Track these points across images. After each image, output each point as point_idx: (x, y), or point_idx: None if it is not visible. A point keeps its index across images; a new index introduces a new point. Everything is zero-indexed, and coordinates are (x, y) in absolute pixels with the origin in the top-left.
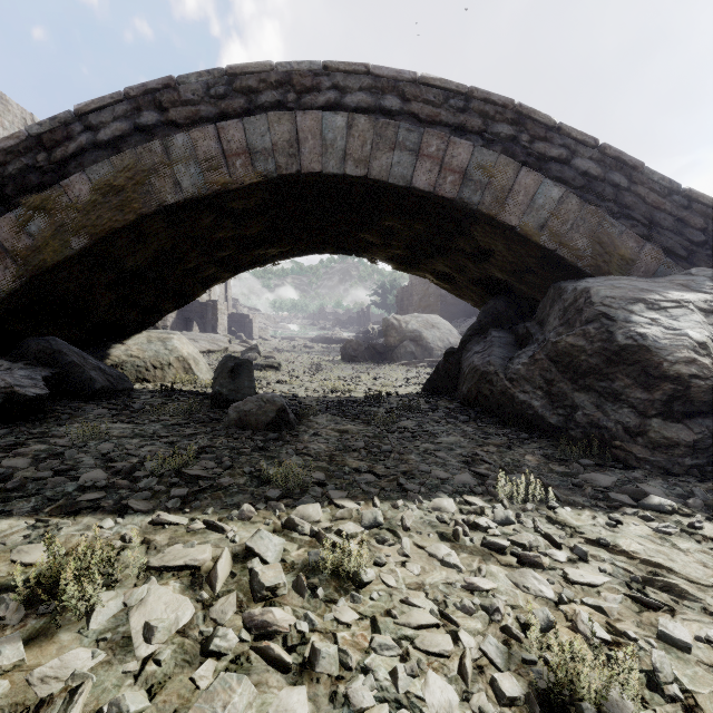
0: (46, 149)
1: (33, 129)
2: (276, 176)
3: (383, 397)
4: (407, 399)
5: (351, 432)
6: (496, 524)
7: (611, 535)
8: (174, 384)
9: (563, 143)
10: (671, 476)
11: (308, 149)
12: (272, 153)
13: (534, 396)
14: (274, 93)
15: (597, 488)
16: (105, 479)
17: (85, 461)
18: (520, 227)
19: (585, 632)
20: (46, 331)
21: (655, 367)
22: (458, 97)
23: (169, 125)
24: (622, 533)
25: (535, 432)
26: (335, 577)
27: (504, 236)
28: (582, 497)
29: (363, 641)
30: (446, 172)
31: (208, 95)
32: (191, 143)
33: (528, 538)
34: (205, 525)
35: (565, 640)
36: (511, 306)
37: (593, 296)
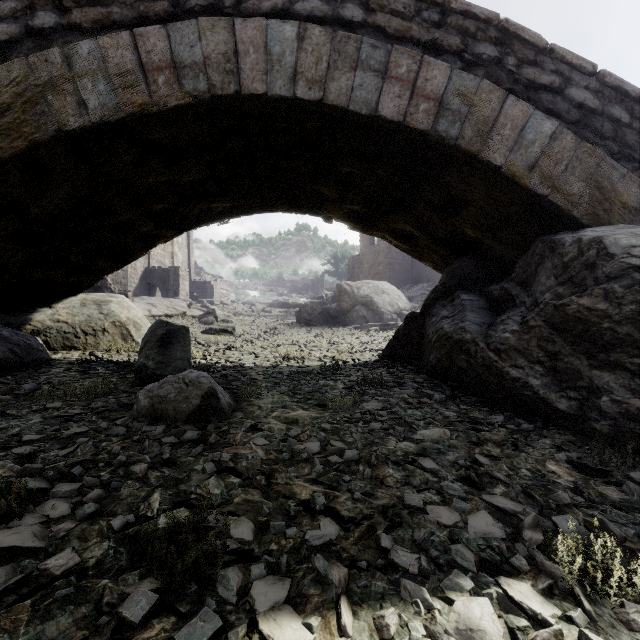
0: None
1: None
2: (209, 98)
3: (340, 367)
4: (366, 369)
5: (302, 423)
6: None
7: None
8: (107, 353)
9: (555, 68)
10: None
11: (249, 65)
12: (204, 68)
13: (531, 372)
14: None
15: None
16: None
17: None
18: (507, 167)
19: None
20: None
21: None
22: (432, 9)
23: (72, 29)
24: None
25: (535, 419)
26: None
27: (484, 180)
28: None
29: None
30: (418, 98)
31: None
32: (99, 52)
33: None
34: None
35: None
36: (479, 267)
37: (609, 247)
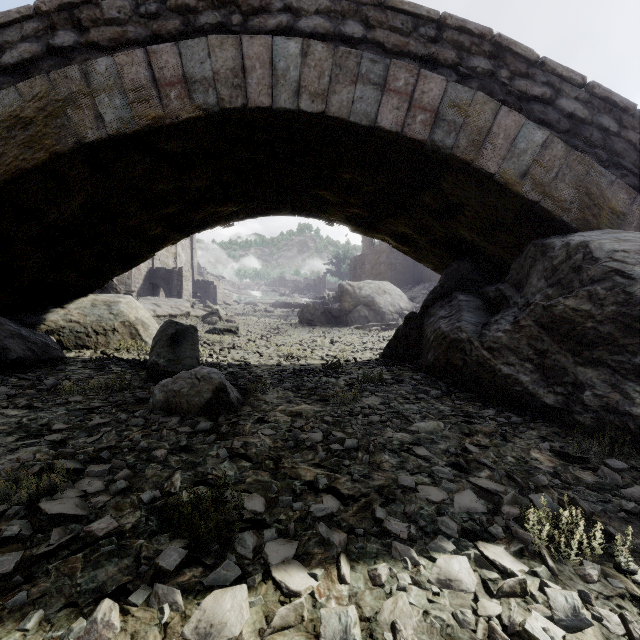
0: None
1: None
2: (218, 111)
3: (342, 365)
4: (366, 367)
5: (306, 416)
6: (562, 630)
7: None
8: (117, 351)
9: (546, 80)
10: None
11: (255, 80)
12: (213, 83)
13: (521, 369)
14: (216, 13)
15: None
16: None
17: None
18: (500, 175)
19: None
20: None
21: None
22: (429, 25)
23: (90, 47)
24: None
25: (525, 413)
26: None
27: (479, 186)
28: None
29: None
30: (415, 109)
31: (137, 13)
32: (115, 69)
33: None
34: None
35: None
36: (476, 269)
37: (594, 251)
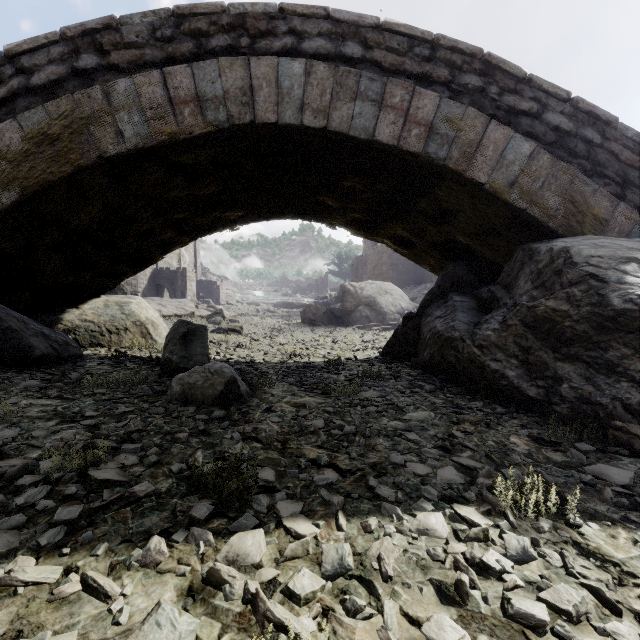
0: None
1: None
2: (228, 126)
3: (343, 362)
4: (366, 364)
5: (309, 407)
6: (511, 562)
7: None
8: (129, 350)
9: (533, 95)
10: None
11: (262, 98)
12: (223, 101)
13: (508, 364)
14: (226, 36)
15: (616, 488)
16: None
17: None
18: (489, 184)
19: None
20: None
21: None
22: (423, 45)
23: (111, 69)
24: None
25: (510, 405)
26: None
27: (470, 195)
28: (602, 503)
29: None
30: (410, 124)
31: (154, 37)
32: (134, 89)
33: (571, 598)
34: (82, 585)
35: None
36: (471, 271)
37: (574, 256)
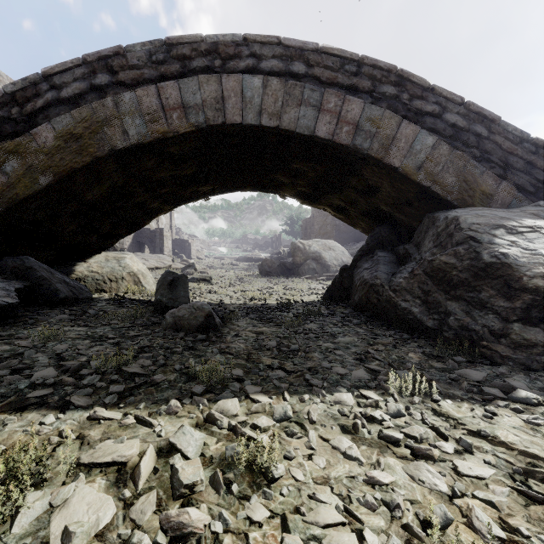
0: (18, 104)
1: (8, 88)
2: (205, 126)
3: (292, 304)
4: (310, 305)
5: (266, 334)
6: (389, 416)
7: (489, 426)
8: (126, 294)
9: (436, 100)
10: (531, 371)
11: (231, 105)
12: (202, 107)
13: (413, 303)
14: (204, 59)
15: (471, 382)
16: (55, 376)
17: (40, 360)
18: (402, 168)
19: (481, 529)
20: (21, 251)
21: (516, 280)
22: (352, 63)
23: (119, 85)
24: (498, 424)
25: (414, 333)
26: (249, 471)
27: (388, 176)
28: (459, 390)
29: (274, 542)
30: (342, 123)
31: (151, 61)
32: (136, 99)
33: (419, 431)
34: (136, 420)
35: (463, 537)
36: (393, 232)
37: (461, 223)
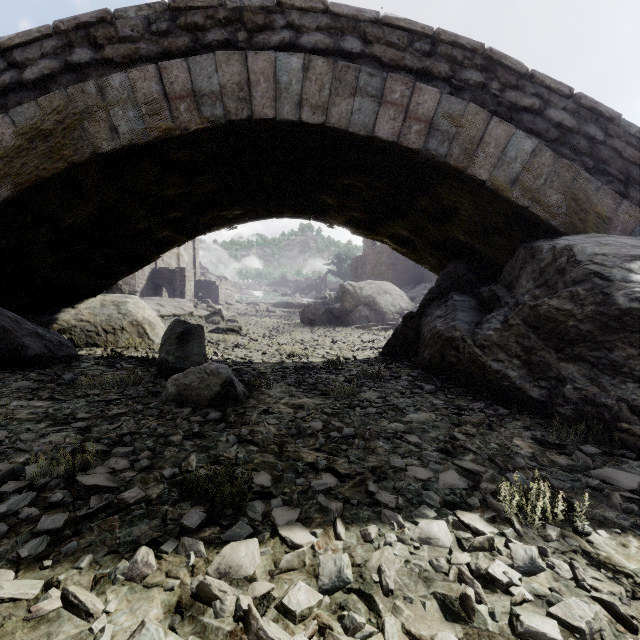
0: None
1: None
2: (225, 122)
3: (342, 362)
4: (365, 364)
5: (307, 408)
6: (519, 574)
7: None
8: (126, 350)
9: (535, 91)
10: None
11: (260, 93)
12: (220, 96)
13: (510, 365)
14: (223, 30)
15: (624, 493)
16: None
17: None
18: (491, 182)
19: None
20: None
21: None
22: (424, 40)
23: (105, 64)
24: None
25: (512, 406)
26: None
27: (471, 192)
28: (610, 509)
29: None
30: (411, 120)
31: (149, 31)
32: (129, 83)
33: (583, 614)
34: (62, 601)
35: None
36: (472, 270)
37: (577, 254)
